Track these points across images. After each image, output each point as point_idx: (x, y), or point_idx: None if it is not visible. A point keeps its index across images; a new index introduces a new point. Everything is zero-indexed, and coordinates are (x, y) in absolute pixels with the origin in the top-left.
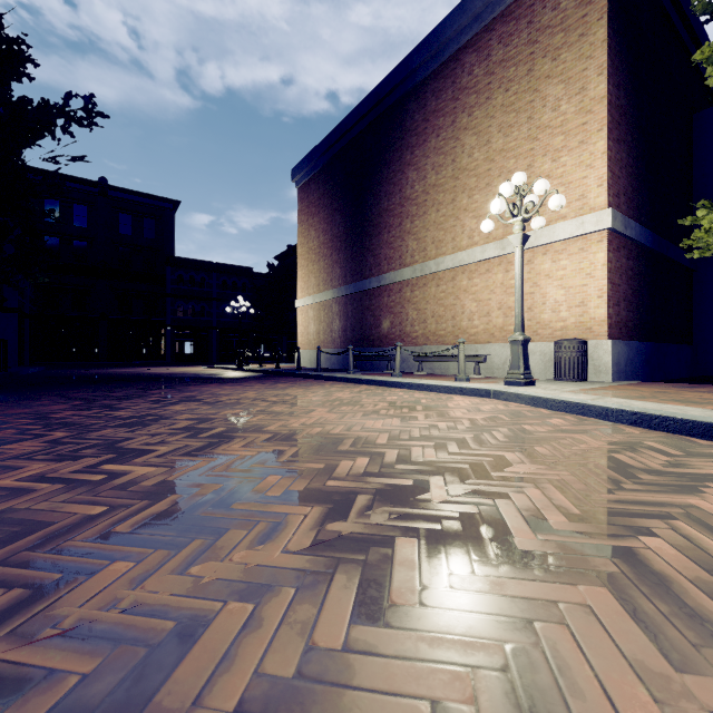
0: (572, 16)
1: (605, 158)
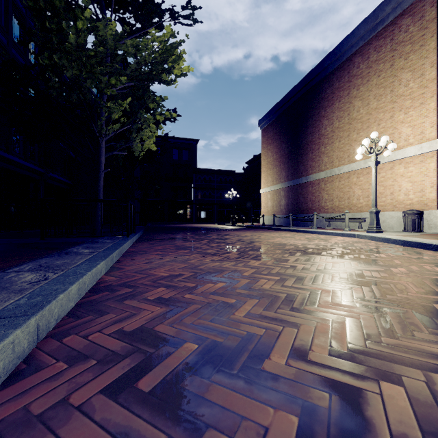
0: (415, 35)
1: (435, 112)
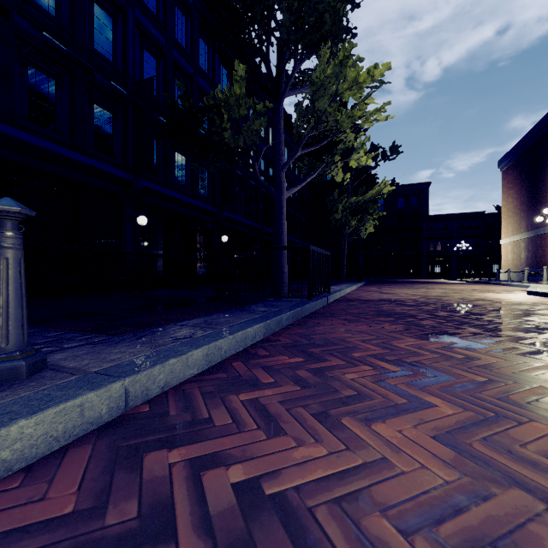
0: None
1: None
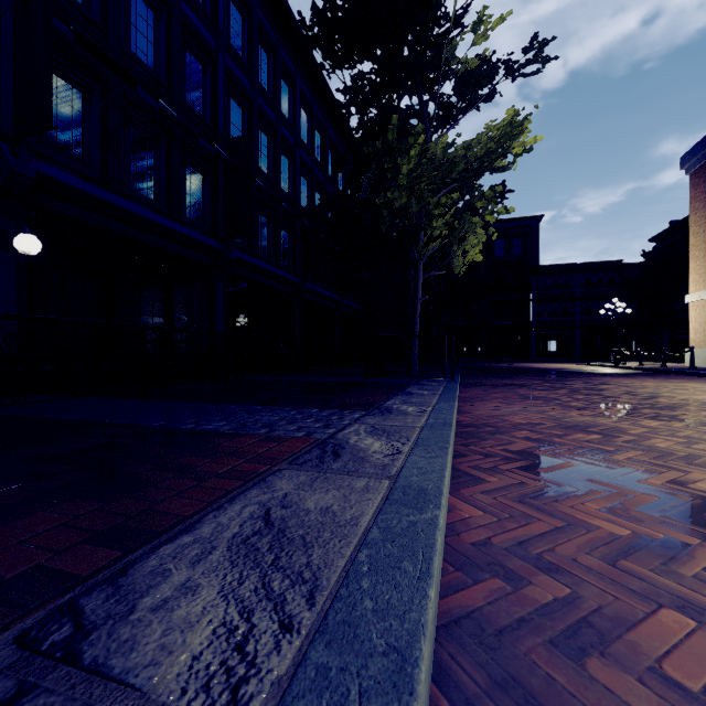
0: None
1: None
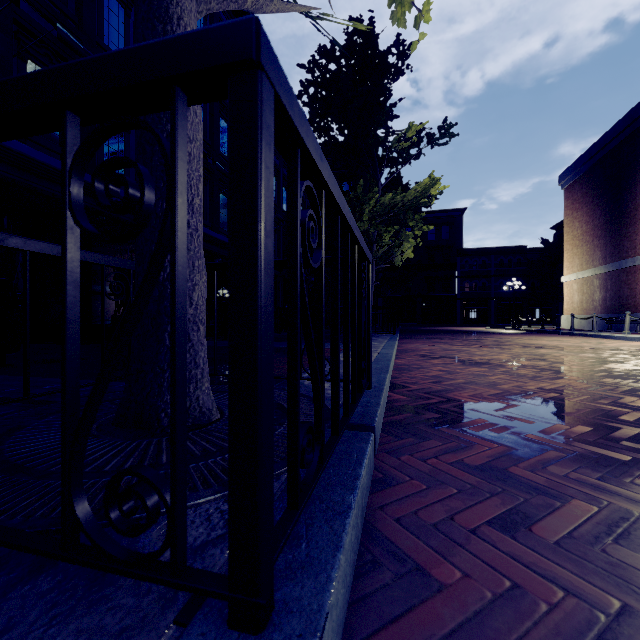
0: None
1: None
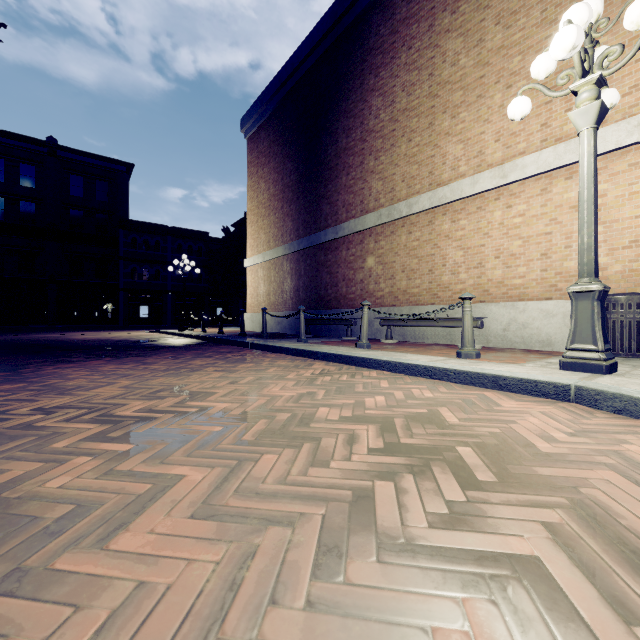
0: None
1: None
